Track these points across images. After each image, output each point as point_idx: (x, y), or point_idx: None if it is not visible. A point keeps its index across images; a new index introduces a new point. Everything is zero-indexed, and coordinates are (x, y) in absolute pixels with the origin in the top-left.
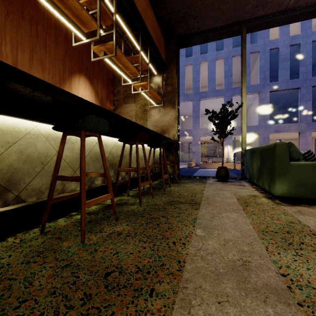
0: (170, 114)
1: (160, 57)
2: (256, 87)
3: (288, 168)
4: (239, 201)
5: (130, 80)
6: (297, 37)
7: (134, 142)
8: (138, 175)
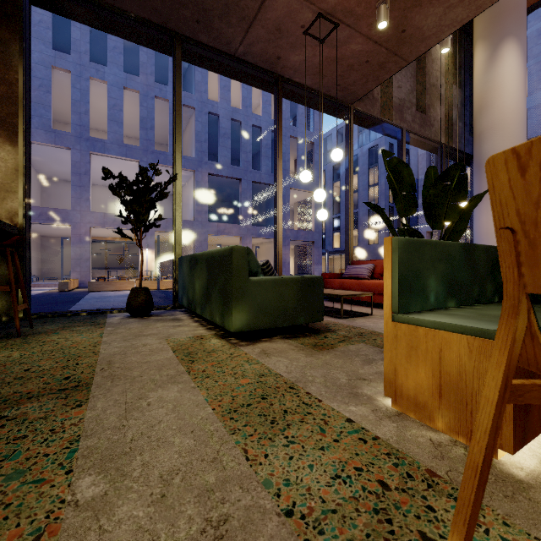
0: None
1: None
2: (191, 161)
3: (248, 287)
4: (178, 355)
5: None
6: (239, 112)
7: None
8: None
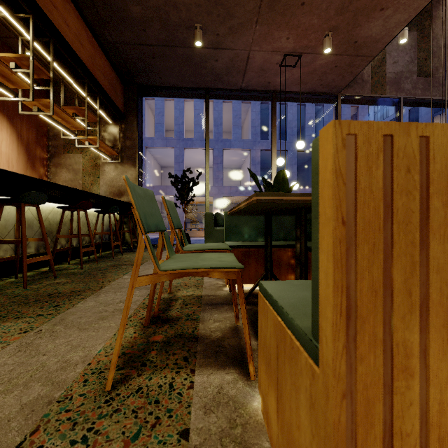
0: (129, 173)
1: (115, 107)
2: (247, 143)
3: (213, 232)
4: None
5: (72, 135)
6: None
7: (75, 210)
8: (79, 241)
